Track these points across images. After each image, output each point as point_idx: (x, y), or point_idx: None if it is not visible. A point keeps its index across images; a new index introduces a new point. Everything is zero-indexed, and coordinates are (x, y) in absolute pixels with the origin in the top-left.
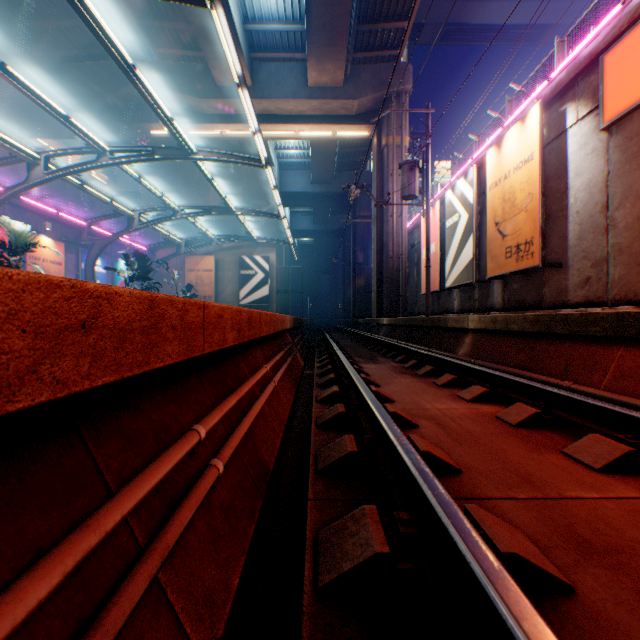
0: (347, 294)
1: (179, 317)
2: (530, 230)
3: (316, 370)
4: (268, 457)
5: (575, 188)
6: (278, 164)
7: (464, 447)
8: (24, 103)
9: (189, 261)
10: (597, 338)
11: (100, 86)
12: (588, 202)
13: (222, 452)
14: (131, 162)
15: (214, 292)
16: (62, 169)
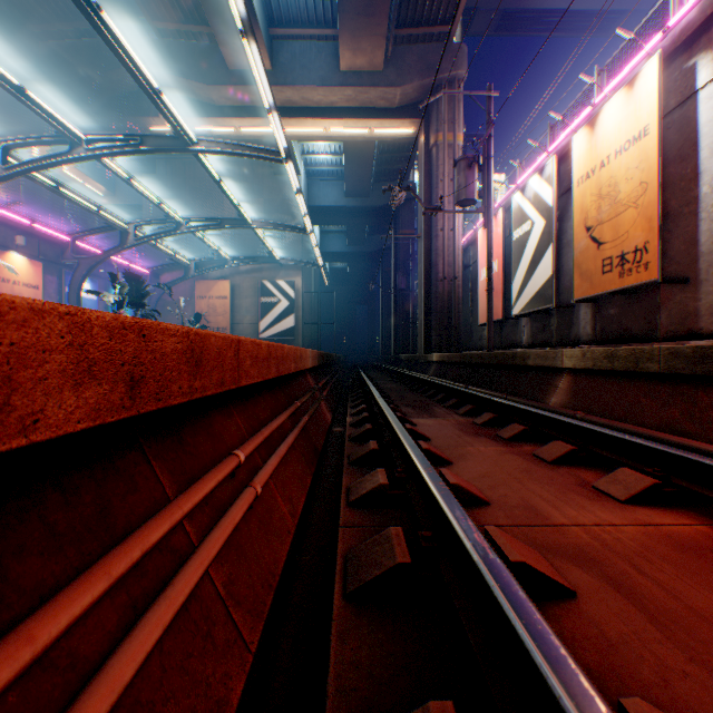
0: (386, 326)
1: None
2: (643, 232)
3: (349, 429)
4: None
5: (712, 171)
6: (305, 173)
7: None
8: None
9: (199, 286)
10: None
11: (85, 69)
12: None
13: None
14: (114, 154)
15: (229, 323)
16: (25, 163)
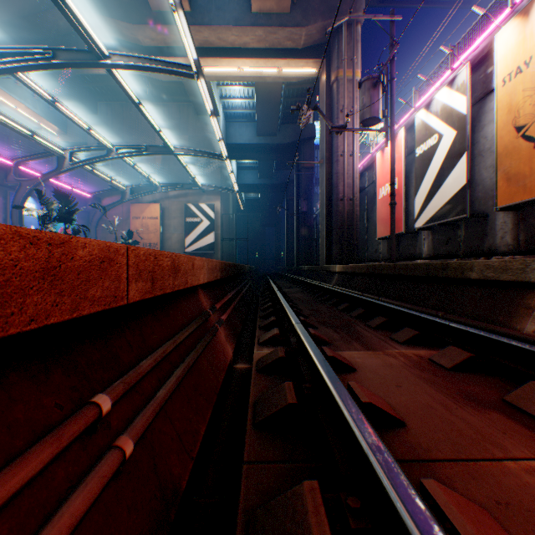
0: (290, 243)
1: None
2: None
3: (254, 382)
4: None
5: None
6: (224, 115)
7: None
8: None
9: (134, 209)
10: None
11: (22, 9)
12: None
13: None
14: (27, 68)
15: (159, 239)
16: None
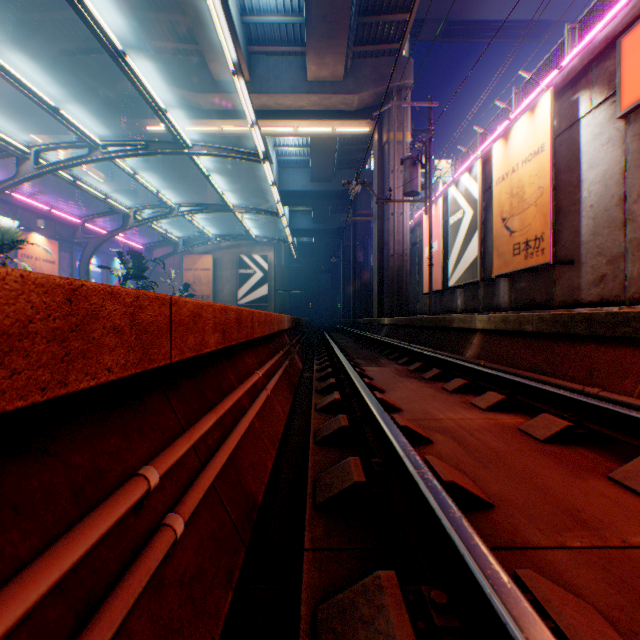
0: (347, 294)
1: (127, 315)
2: (540, 225)
3: (315, 373)
4: (256, 486)
5: (589, 181)
6: (277, 162)
7: (490, 470)
8: (16, 98)
9: (186, 260)
10: (626, 340)
11: (94, 80)
12: (603, 195)
13: (185, 500)
14: (124, 157)
15: (212, 292)
16: (53, 164)
